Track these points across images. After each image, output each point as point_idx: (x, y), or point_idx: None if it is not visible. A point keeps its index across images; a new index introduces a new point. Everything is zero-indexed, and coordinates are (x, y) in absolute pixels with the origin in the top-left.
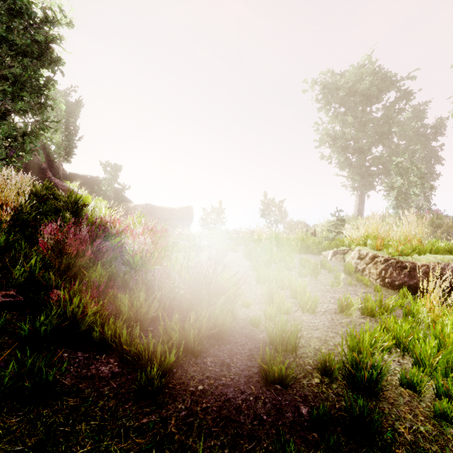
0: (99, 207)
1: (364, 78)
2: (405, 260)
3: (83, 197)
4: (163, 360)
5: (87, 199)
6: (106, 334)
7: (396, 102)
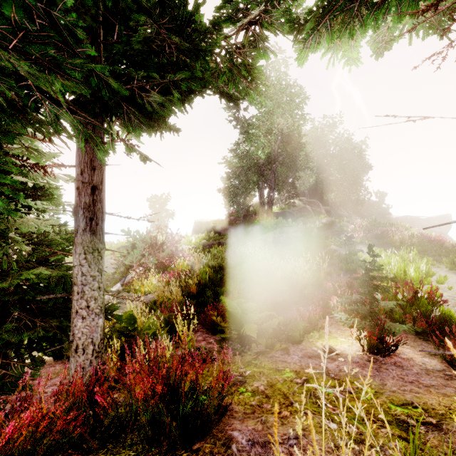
0: (409, 227)
1: None
2: None
3: (401, 224)
4: (454, 251)
5: (404, 224)
6: (444, 249)
7: None
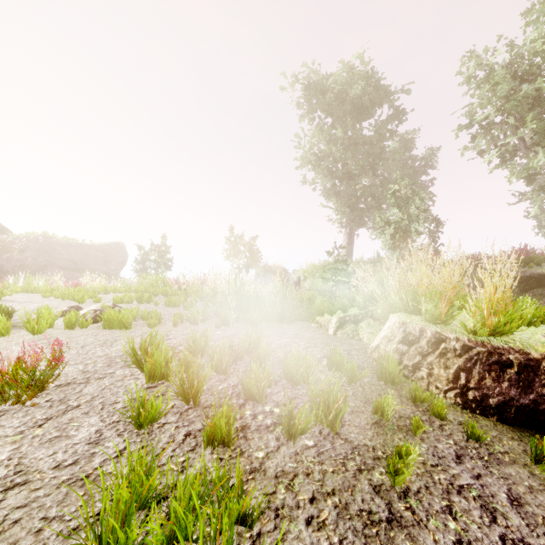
0: None
1: (356, 82)
2: (504, 345)
3: None
4: None
5: None
6: None
7: (389, 121)
